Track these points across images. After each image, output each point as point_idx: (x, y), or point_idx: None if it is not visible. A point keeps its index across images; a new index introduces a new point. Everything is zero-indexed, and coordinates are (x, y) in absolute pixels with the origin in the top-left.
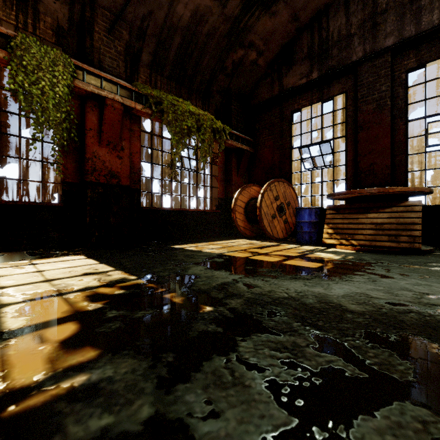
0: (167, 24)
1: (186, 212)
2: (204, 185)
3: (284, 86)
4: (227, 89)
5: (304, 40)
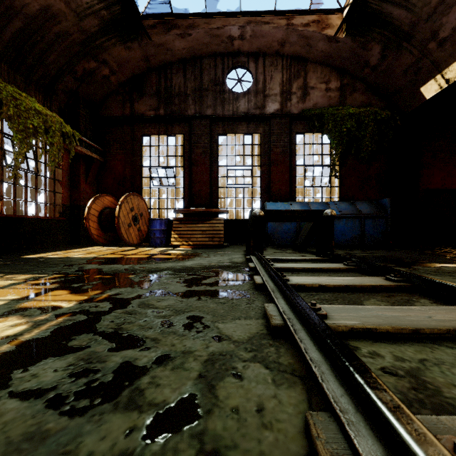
0: (5, 2)
1: (23, 219)
2: (46, 189)
3: (135, 110)
4: (75, 92)
5: (153, 79)
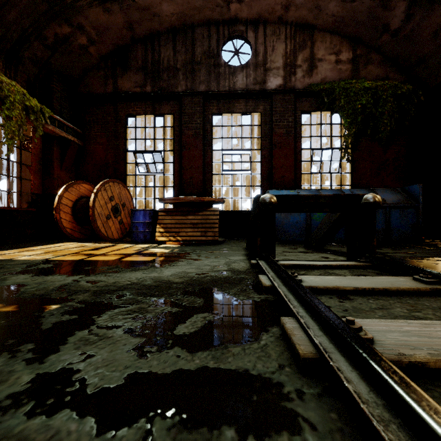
0: None
1: None
2: (8, 174)
3: (119, 87)
4: (47, 63)
5: (139, 52)
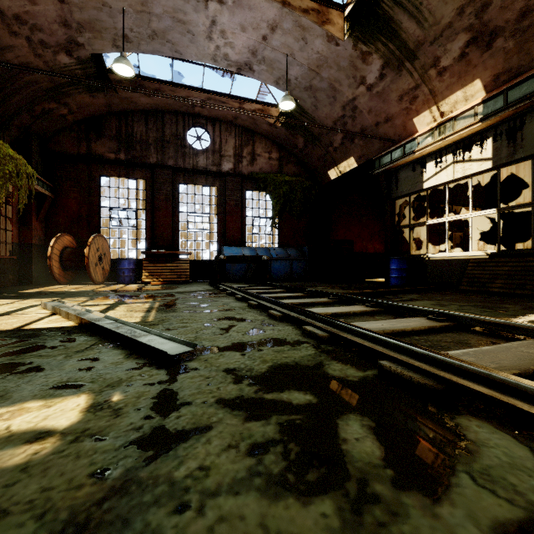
0: None
1: None
2: None
3: (93, 150)
4: (28, 127)
5: (113, 123)
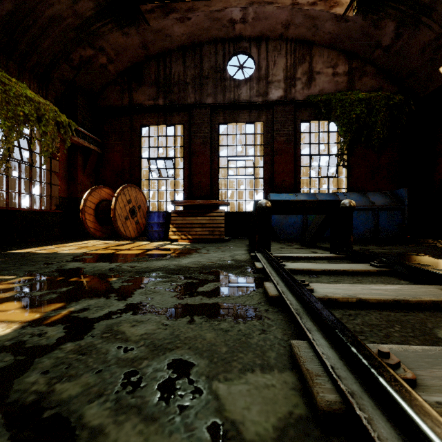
0: None
1: (16, 211)
2: (41, 181)
3: (134, 100)
4: (72, 81)
5: (152, 68)
